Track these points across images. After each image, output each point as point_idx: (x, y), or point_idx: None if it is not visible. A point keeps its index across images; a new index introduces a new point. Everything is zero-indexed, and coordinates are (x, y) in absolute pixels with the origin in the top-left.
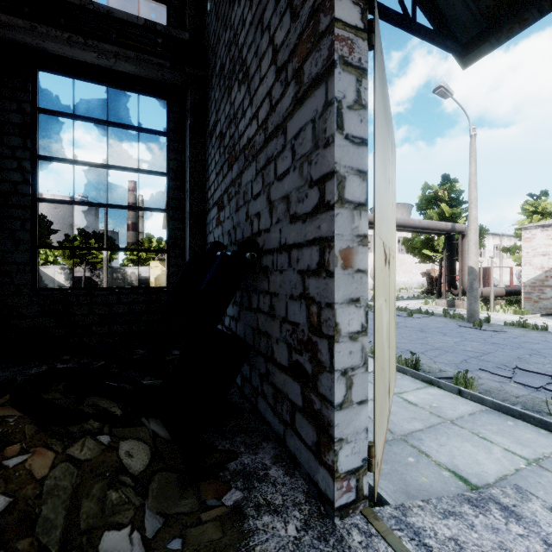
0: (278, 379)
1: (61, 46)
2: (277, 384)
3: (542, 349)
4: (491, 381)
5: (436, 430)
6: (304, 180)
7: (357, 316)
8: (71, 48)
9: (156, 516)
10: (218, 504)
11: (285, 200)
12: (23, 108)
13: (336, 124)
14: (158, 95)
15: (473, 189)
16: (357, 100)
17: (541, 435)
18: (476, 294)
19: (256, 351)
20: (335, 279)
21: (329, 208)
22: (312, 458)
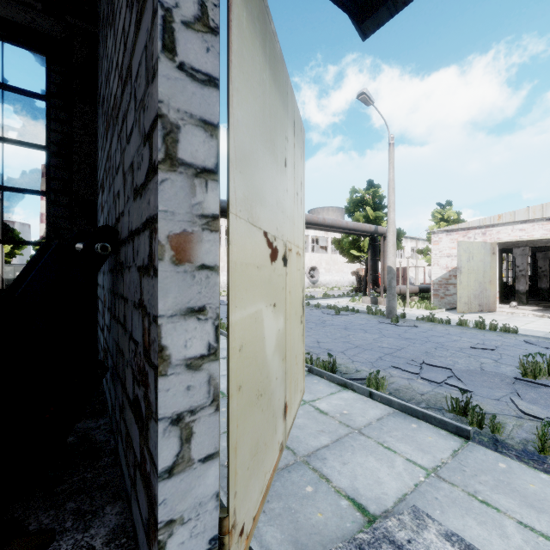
0: (127, 417)
1: None
2: (127, 423)
3: (446, 342)
4: (401, 379)
5: (343, 444)
6: (140, 136)
7: (200, 334)
8: None
9: None
10: None
11: (131, 169)
12: None
13: (162, 43)
14: (32, 47)
15: (391, 193)
16: (200, 17)
17: (440, 436)
18: (394, 292)
19: (117, 374)
20: (159, 279)
21: (154, 171)
22: (145, 542)
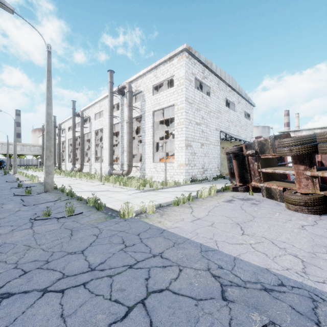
0: None
1: None
2: None
3: None
4: None
5: None
6: None
7: None
8: None
9: None
10: None
11: None
12: None
13: None
14: None
15: None
16: None
17: None
18: None
19: None
20: None
21: None
22: None
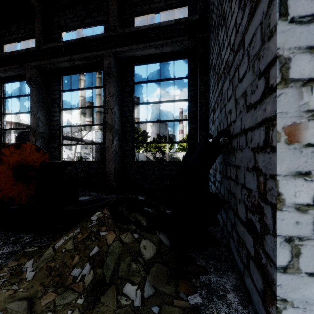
0: (239, 230)
1: (141, 51)
2: (239, 233)
3: None
4: None
5: None
6: (254, 75)
7: (306, 189)
8: (144, 50)
9: (151, 287)
10: (185, 298)
11: (243, 96)
12: (129, 84)
13: (279, 13)
14: (183, 57)
15: None
16: None
17: None
18: None
19: (229, 206)
20: (276, 153)
21: (272, 91)
22: (260, 302)
